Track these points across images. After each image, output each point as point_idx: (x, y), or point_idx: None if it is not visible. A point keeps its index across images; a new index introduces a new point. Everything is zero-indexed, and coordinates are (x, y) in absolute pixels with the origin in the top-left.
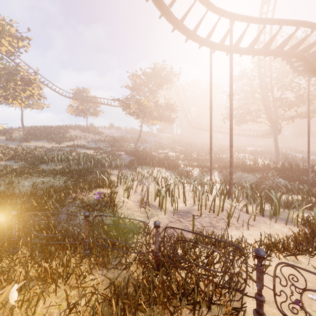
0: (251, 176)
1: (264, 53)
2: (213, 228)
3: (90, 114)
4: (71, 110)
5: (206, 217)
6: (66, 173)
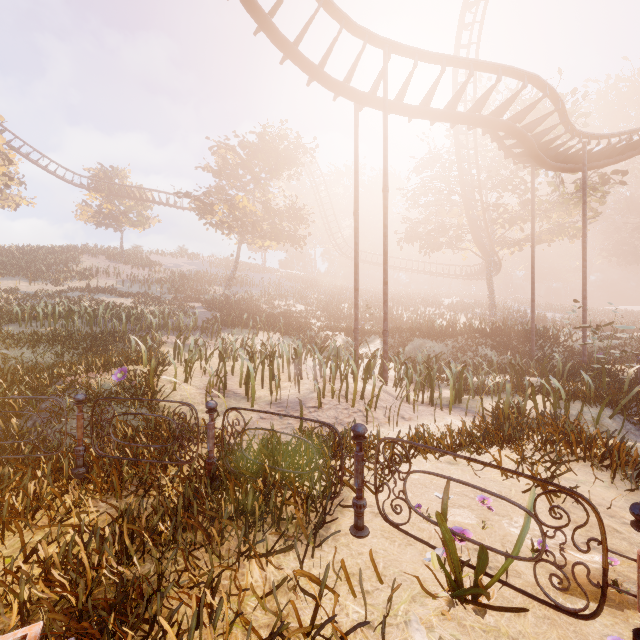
0: (439, 345)
1: (448, 118)
2: (334, 423)
3: (128, 223)
4: (85, 214)
5: (330, 408)
6: (62, 338)
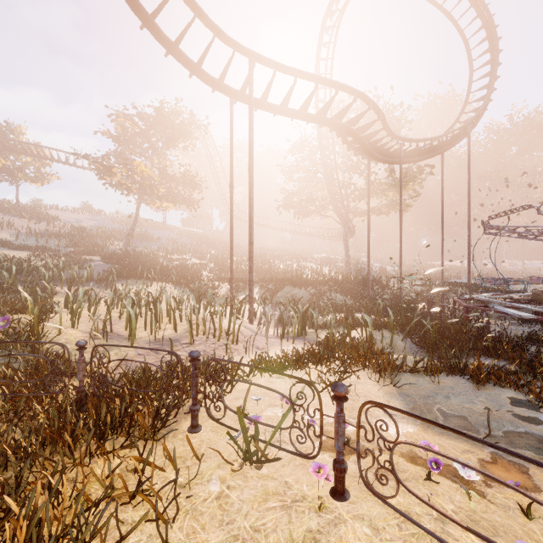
0: (303, 291)
1: (302, 117)
2: None
3: (25, 178)
4: None
5: (200, 344)
6: None
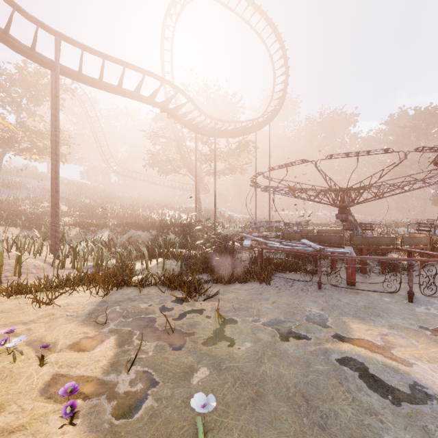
0: (146, 233)
1: (117, 93)
2: None
3: None
4: None
5: None
6: None
